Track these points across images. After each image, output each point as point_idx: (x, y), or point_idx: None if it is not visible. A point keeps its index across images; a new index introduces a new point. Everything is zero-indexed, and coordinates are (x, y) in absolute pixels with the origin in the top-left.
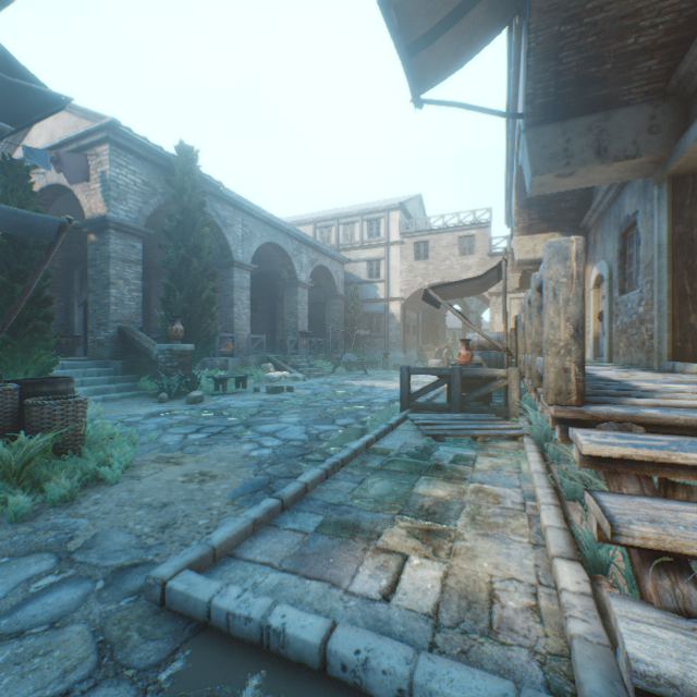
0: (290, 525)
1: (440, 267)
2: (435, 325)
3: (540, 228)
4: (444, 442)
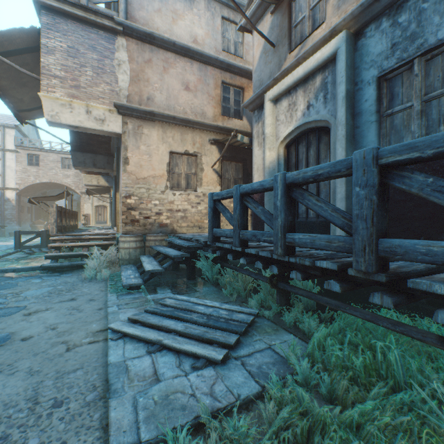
0: None
1: (49, 173)
2: (46, 207)
3: (94, 172)
4: (35, 255)
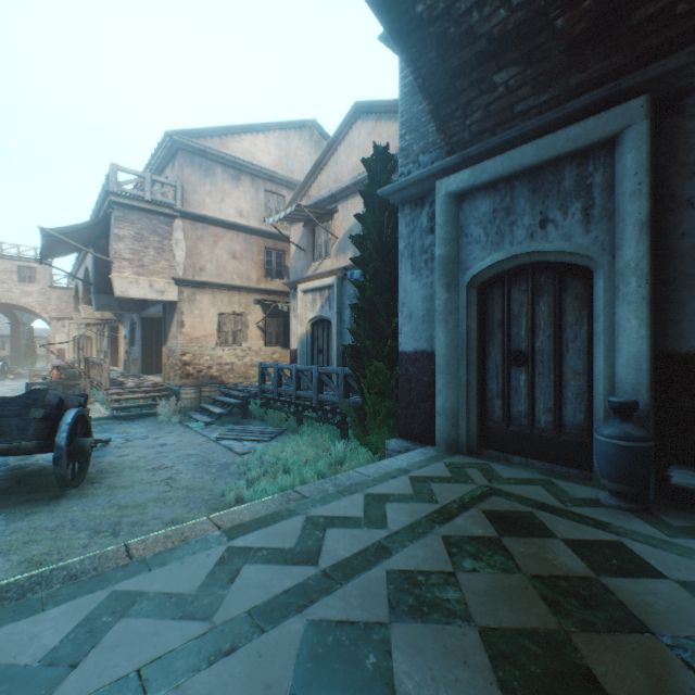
0: None
1: None
2: None
3: None
4: None
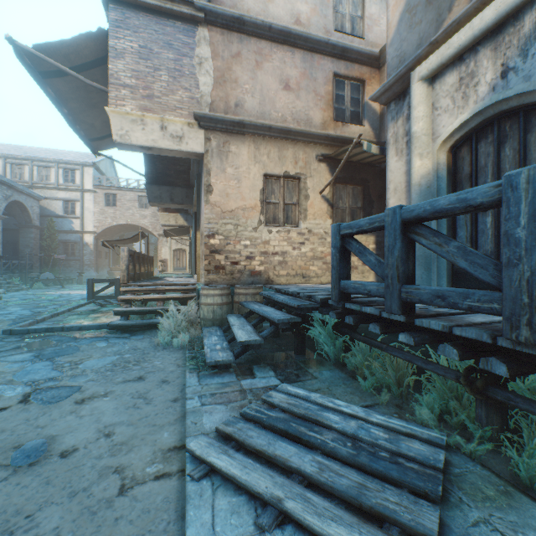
0: (43, 324)
1: (126, 213)
2: None
3: (172, 210)
4: (107, 307)
